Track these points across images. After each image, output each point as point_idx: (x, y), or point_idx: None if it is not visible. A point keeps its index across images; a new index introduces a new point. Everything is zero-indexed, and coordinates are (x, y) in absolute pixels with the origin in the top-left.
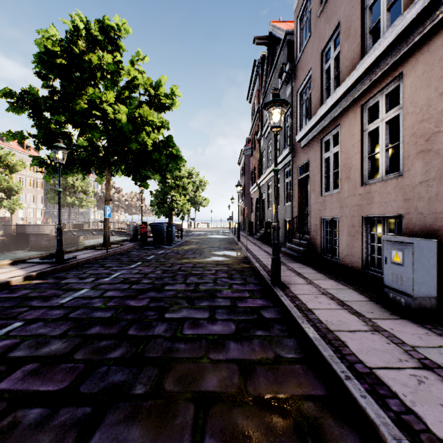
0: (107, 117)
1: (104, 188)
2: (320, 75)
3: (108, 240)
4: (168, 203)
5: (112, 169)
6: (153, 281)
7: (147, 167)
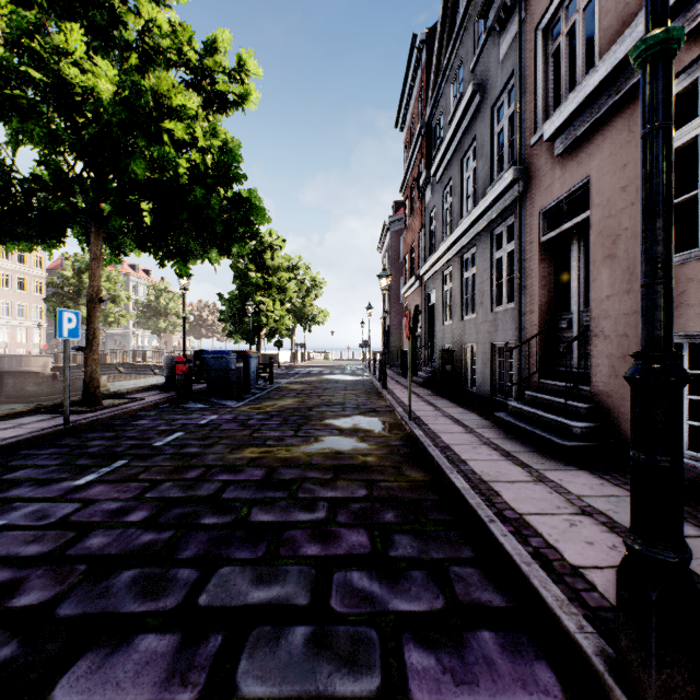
0: (71, 94)
1: (152, 294)
2: None
3: (94, 390)
4: (249, 314)
5: (121, 241)
6: (58, 596)
7: (183, 229)
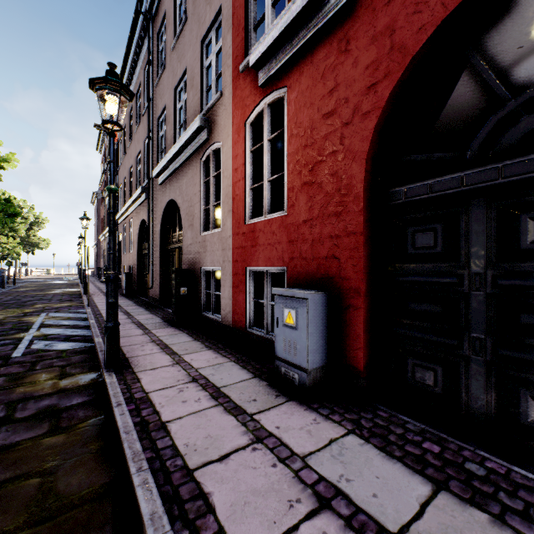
0: None
1: None
2: (124, 191)
3: None
4: None
5: None
6: (11, 299)
7: None
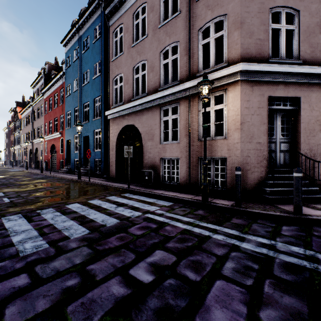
0: None
1: None
2: (24, 137)
3: None
4: None
5: None
6: None
7: None
